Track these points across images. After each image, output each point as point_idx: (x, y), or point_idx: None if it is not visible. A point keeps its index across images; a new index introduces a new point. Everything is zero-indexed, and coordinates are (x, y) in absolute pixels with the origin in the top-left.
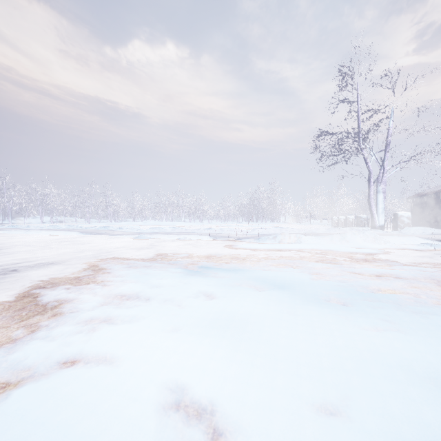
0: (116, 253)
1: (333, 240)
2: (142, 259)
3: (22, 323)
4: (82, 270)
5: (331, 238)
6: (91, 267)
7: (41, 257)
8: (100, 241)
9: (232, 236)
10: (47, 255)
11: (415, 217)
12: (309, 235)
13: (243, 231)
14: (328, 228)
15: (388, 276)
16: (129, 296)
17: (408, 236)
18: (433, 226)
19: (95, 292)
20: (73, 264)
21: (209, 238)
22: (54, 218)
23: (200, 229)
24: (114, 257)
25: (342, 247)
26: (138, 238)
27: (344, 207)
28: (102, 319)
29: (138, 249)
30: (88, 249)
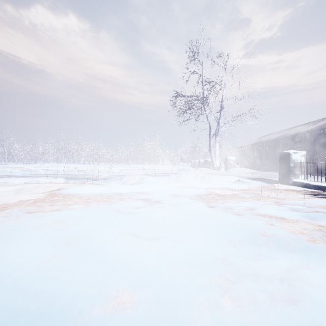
0: None
1: (170, 180)
2: None
3: None
4: None
5: (169, 178)
6: None
7: None
8: None
9: (93, 178)
10: None
11: (241, 160)
12: (159, 175)
13: (113, 172)
14: (179, 169)
15: (168, 239)
16: None
17: (228, 176)
18: (250, 166)
19: None
20: None
21: (64, 180)
22: None
23: (72, 171)
24: None
25: (170, 188)
26: None
27: (202, 153)
28: None
29: None
30: None
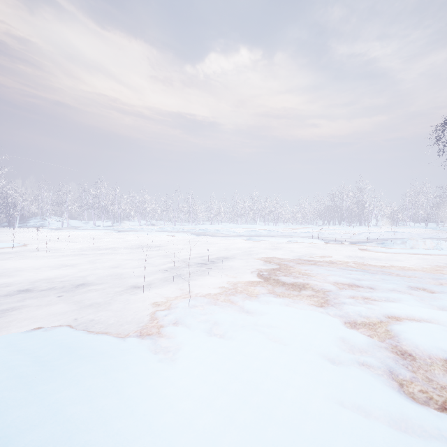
0: (258, 252)
1: None
2: (294, 258)
3: (304, 294)
4: (263, 264)
5: None
6: (265, 261)
7: (205, 253)
8: (220, 242)
9: (341, 240)
10: (205, 251)
11: None
12: (443, 240)
13: (345, 235)
14: None
15: None
16: (349, 284)
17: None
18: None
19: (314, 279)
20: (243, 259)
21: (320, 241)
22: (147, 221)
23: (296, 233)
24: (265, 255)
25: None
26: (251, 240)
27: None
28: (361, 296)
29: (271, 250)
30: (227, 248)
